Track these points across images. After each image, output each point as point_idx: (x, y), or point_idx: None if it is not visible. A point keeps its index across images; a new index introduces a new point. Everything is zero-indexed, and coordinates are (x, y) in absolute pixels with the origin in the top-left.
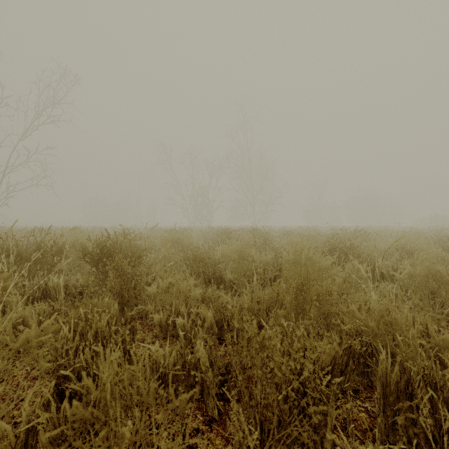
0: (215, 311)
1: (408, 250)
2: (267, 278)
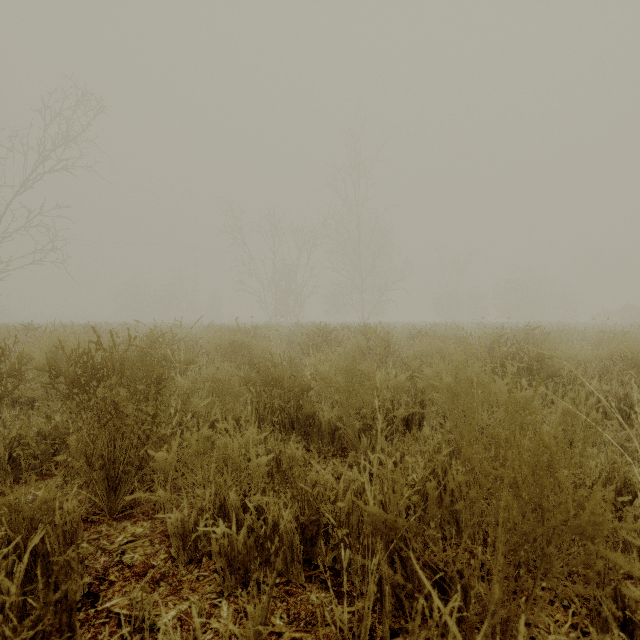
0: (298, 505)
1: (634, 364)
2: (398, 418)
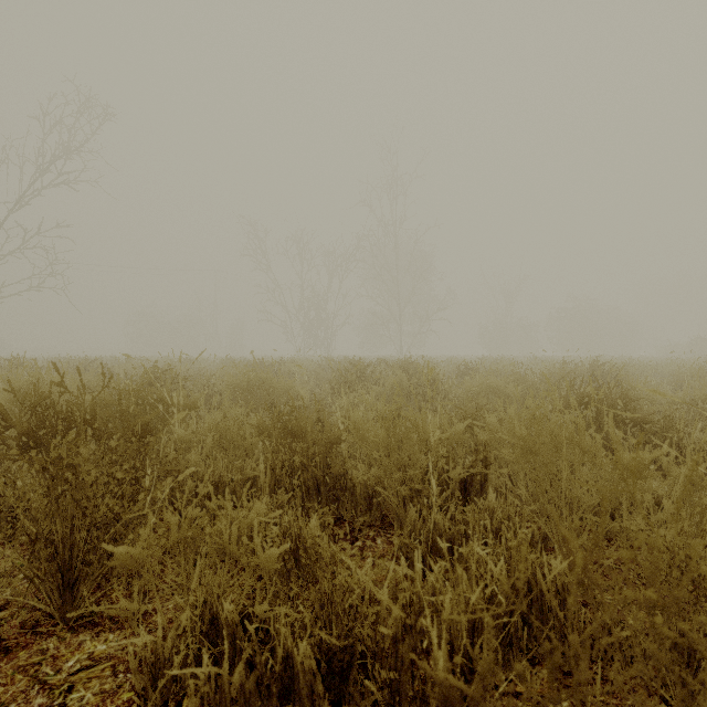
0: (322, 624)
1: None
2: (454, 479)
